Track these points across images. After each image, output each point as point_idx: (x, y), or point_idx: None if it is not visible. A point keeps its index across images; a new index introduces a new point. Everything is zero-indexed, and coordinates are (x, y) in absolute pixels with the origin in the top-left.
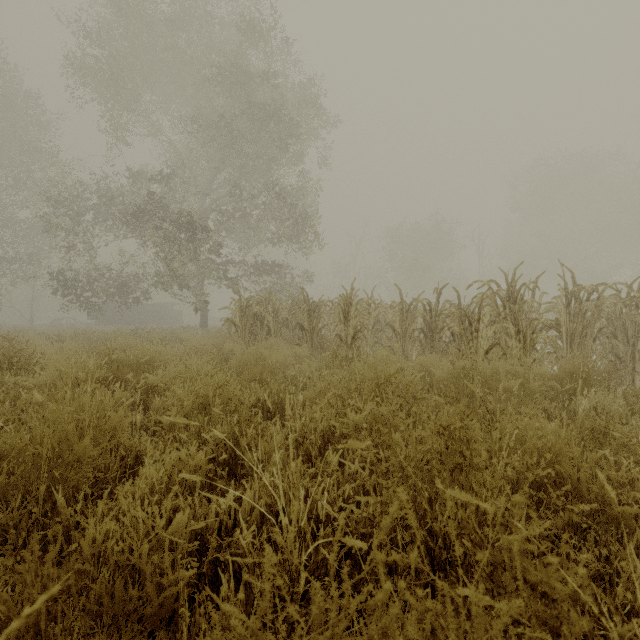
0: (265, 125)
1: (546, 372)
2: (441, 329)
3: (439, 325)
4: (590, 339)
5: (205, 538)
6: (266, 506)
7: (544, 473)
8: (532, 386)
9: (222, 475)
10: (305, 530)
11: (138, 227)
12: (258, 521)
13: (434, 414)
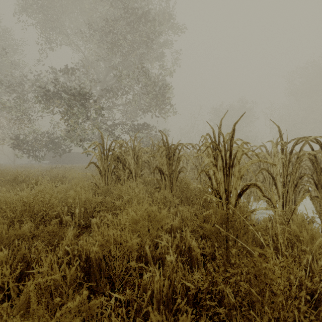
0: (136, 25)
1: None
2: None
3: None
4: None
5: None
6: None
7: None
8: None
9: None
10: None
11: (51, 99)
12: None
13: None
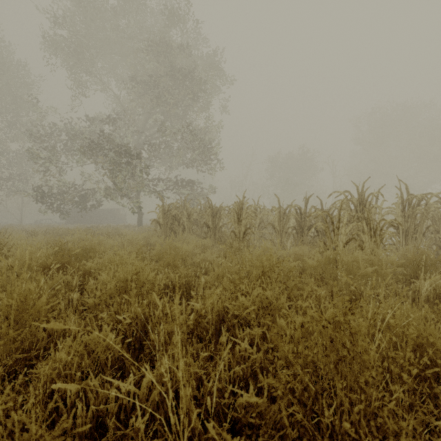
0: (182, 82)
1: (395, 261)
2: (308, 227)
3: (307, 224)
4: (420, 234)
5: (105, 421)
6: (160, 394)
7: (431, 371)
8: (384, 272)
9: (133, 349)
10: (194, 426)
11: (93, 155)
12: (155, 404)
13: (309, 296)
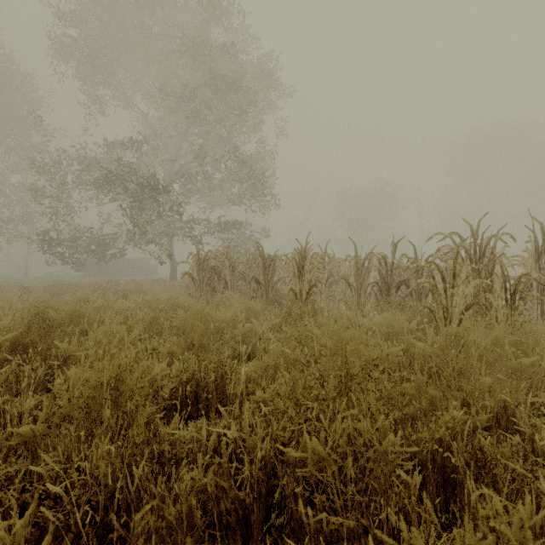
0: (226, 94)
1: None
2: (397, 283)
3: (395, 279)
4: None
5: None
6: None
7: None
8: None
9: None
10: None
11: (111, 188)
12: None
13: (433, 419)
